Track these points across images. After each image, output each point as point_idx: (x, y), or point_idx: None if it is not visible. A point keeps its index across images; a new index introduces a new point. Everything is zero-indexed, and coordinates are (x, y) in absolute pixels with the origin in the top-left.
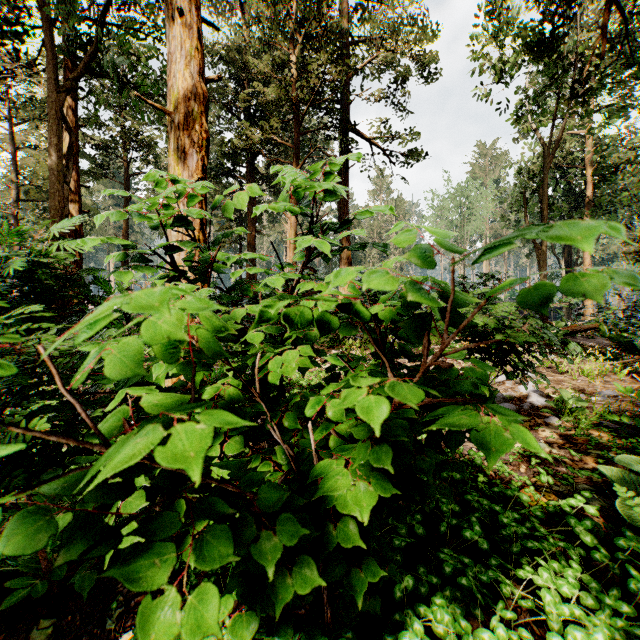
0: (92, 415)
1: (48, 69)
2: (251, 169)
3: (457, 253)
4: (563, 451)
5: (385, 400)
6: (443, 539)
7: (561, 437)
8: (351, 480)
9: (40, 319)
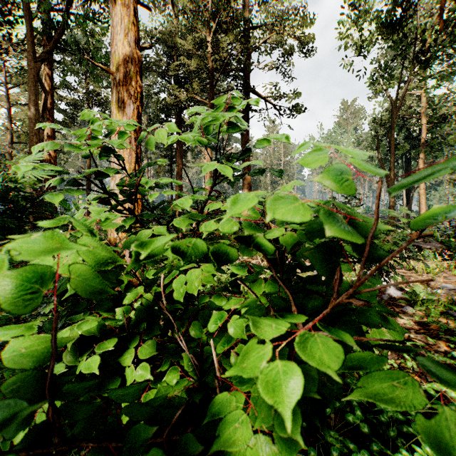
0: (48, 306)
1: (28, 45)
2: (179, 120)
3: (377, 174)
4: (419, 336)
5: (295, 364)
6: (327, 416)
7: (416, 324)
8: (251, 429)
9: (11, 230)
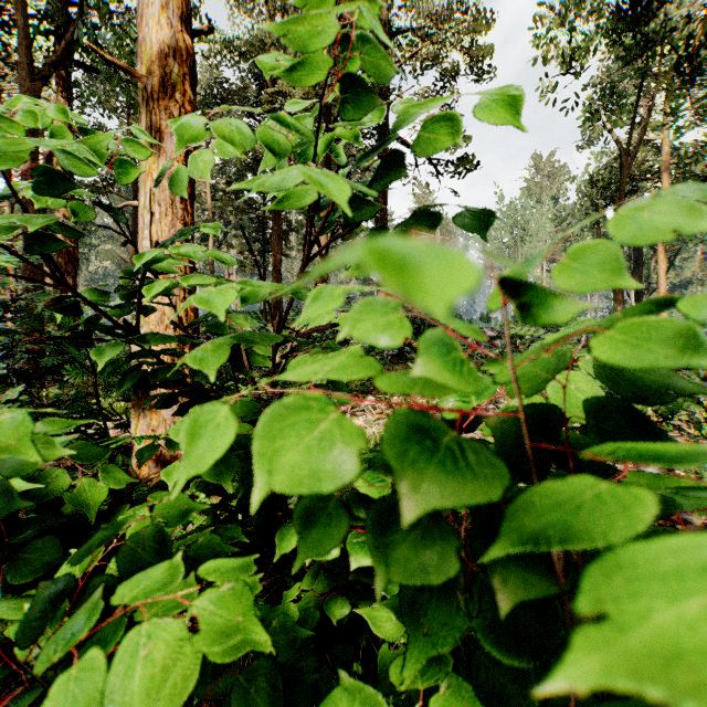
0: None
1: (20, 51)
2: None
3: None
4: None
5: None
6: None
7: None
8: None
9: None
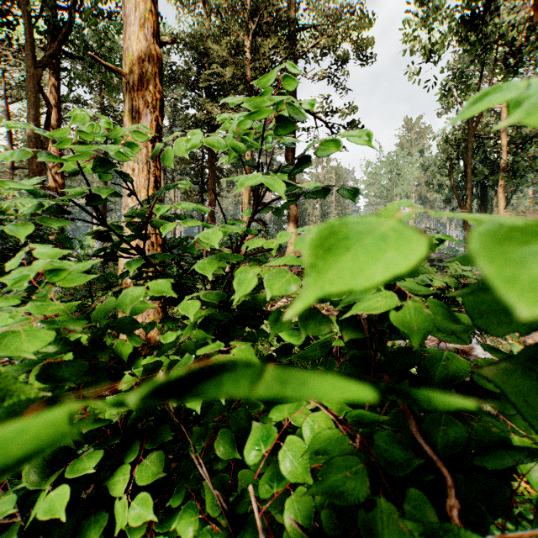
0: None
1: (27, 47)
2: None
3: None
4: None
5: None
6: None
7: None
8: None
9: None
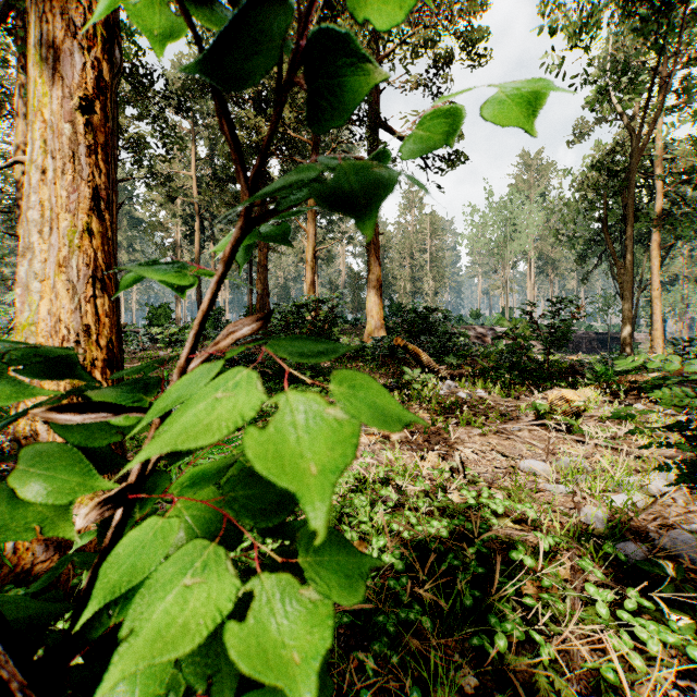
0: None
1: None
2: (262, 174)
3: None
4: None
5: None
6: None
7: None
8: None
9: None
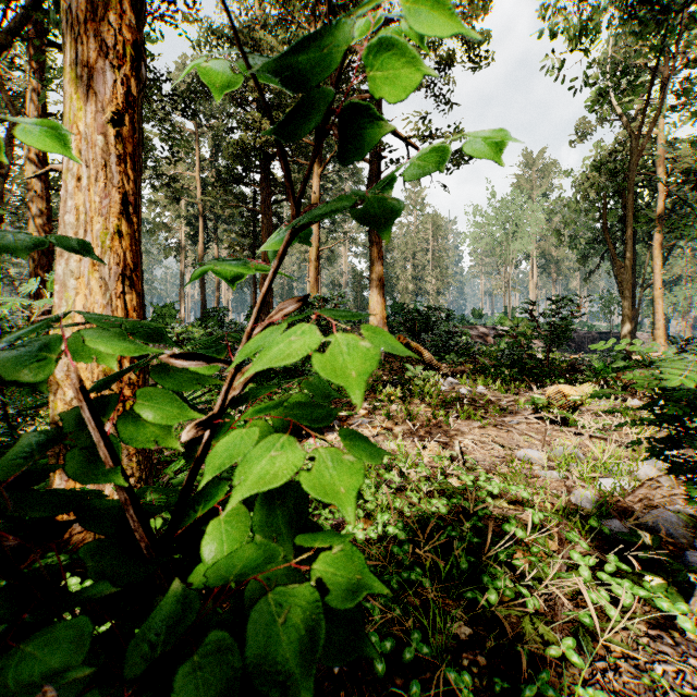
0: None
1: None
2: (266, 175)
3: None
4: None
5: None
6: None
7: None
8: None
9: None
